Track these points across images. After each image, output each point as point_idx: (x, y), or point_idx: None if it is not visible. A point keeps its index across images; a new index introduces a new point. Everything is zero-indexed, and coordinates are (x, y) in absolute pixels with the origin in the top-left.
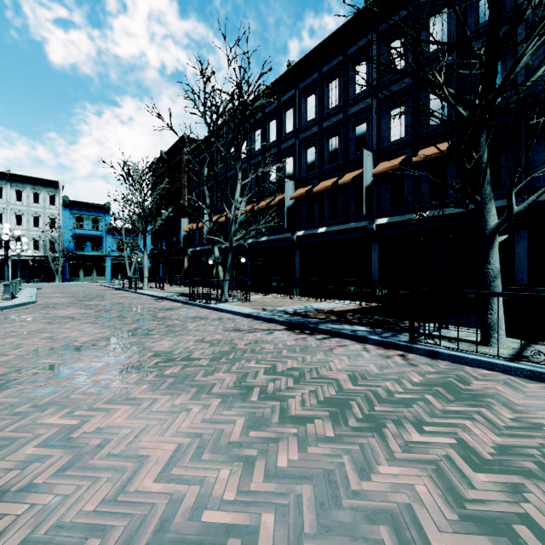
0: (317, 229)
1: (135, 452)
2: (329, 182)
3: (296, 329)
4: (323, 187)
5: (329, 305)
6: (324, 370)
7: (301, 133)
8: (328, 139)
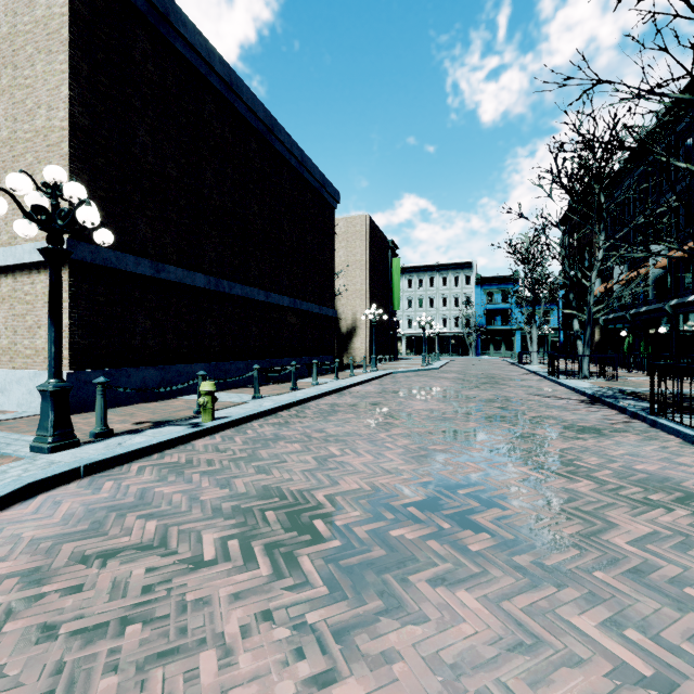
0: None
1: (412, 407)
2: None
3: (591, 401)
4: None
5: None
6: (531, 412)
7: None
8: None
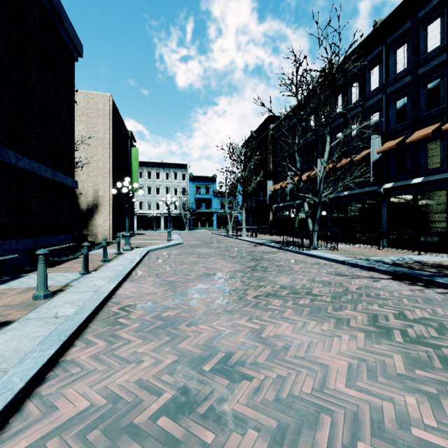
0: (410, 180)
1: (315, 359)
2: (429, 130)
3: (405, 280)
4: (419, 136)
5: (433, 258)
6: None
7: (388, 87)
8: (425, 85)
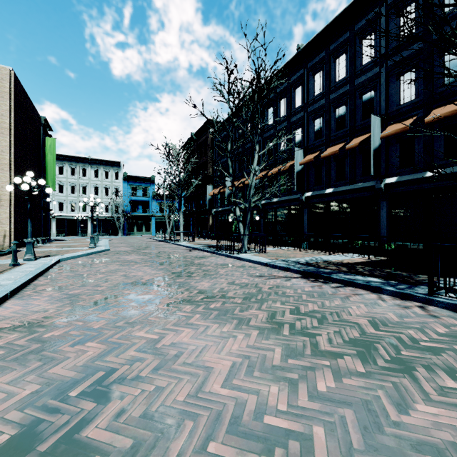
0: (324, 190)
1: (202, 364)
2: (337, 148)
3: (311, 278)
4: (330, 153)
5: (338, 257)
6: (343, 315)
7: (309, 106)
8: (335, 109)
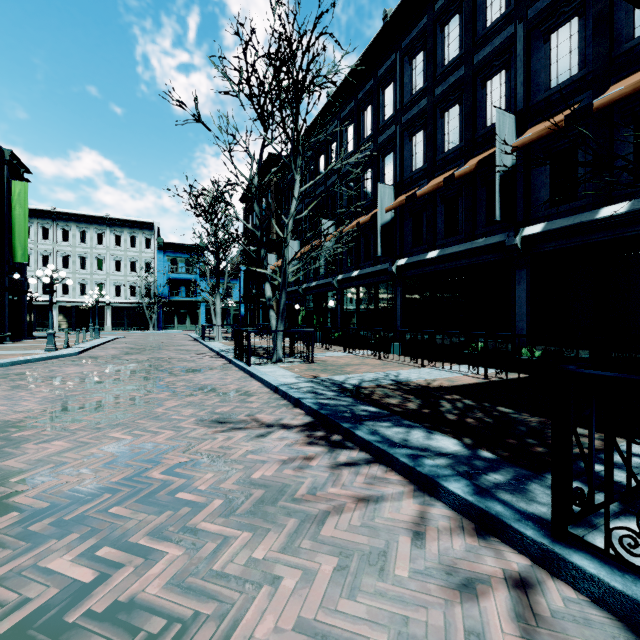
0: (425, 254)
1: None
2: (442, 177)
3: (321, 429)
4: (431, 187)
5: (431, 374)
6: None
7: (403, 114)
8: (442, 112)
